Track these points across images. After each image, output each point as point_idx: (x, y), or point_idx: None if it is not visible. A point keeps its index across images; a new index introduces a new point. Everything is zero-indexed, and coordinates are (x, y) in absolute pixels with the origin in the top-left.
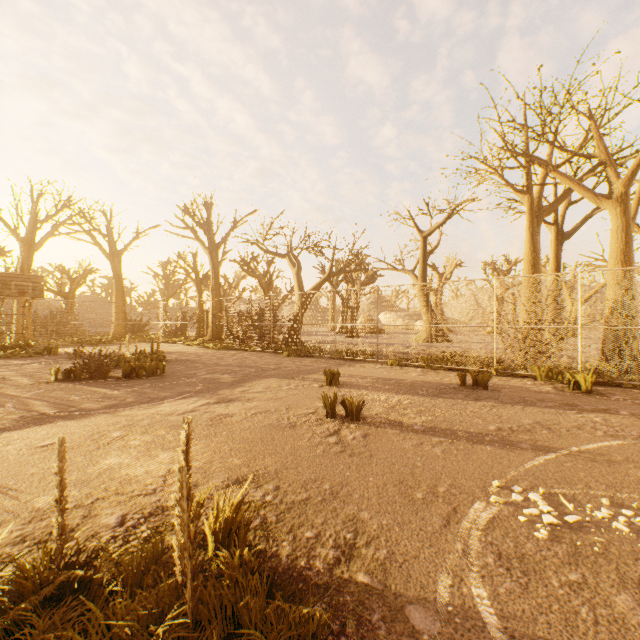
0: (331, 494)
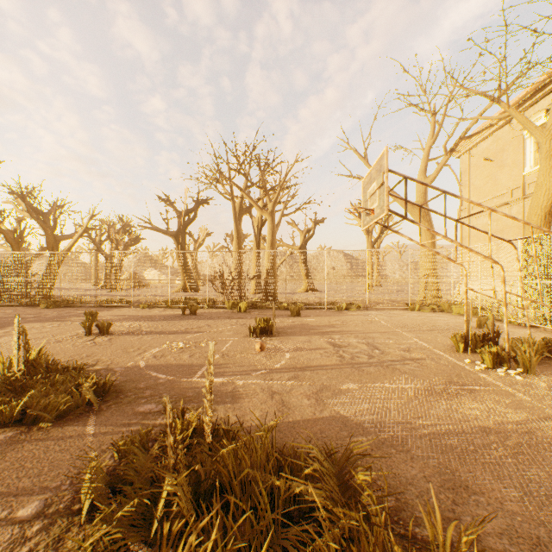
0: (87, 356)
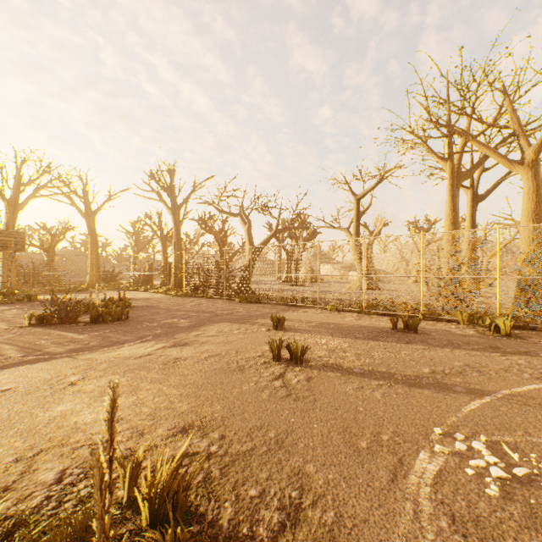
0: (276, 443)
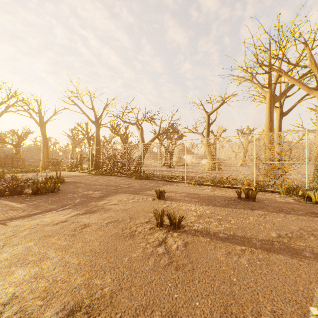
0: None
